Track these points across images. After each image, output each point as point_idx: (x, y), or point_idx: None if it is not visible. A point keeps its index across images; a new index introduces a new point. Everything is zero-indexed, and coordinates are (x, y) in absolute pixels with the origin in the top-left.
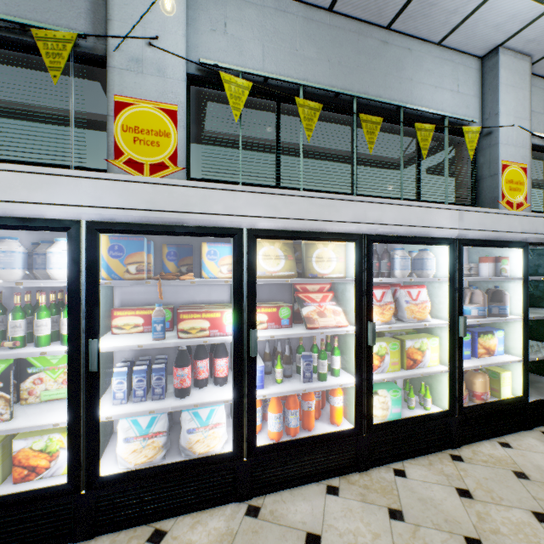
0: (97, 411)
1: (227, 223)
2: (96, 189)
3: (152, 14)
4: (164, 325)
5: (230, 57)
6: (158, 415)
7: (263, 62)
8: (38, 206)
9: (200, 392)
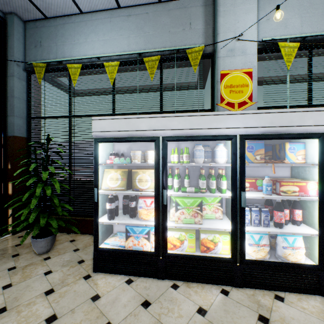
0: (244, 227)
1: (314, 130)
2: (244, 119)
3: (238, 23)
4: (271, 188)
5: (278, 31)
6: (263, 235)
7: (301, 27)
8: (220, 130)
9: (287, 227)
